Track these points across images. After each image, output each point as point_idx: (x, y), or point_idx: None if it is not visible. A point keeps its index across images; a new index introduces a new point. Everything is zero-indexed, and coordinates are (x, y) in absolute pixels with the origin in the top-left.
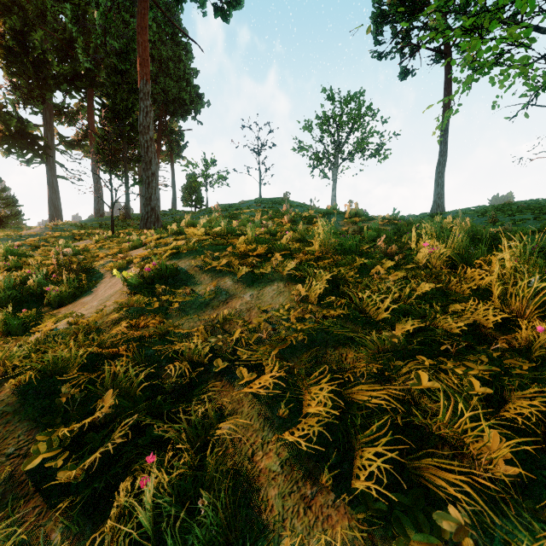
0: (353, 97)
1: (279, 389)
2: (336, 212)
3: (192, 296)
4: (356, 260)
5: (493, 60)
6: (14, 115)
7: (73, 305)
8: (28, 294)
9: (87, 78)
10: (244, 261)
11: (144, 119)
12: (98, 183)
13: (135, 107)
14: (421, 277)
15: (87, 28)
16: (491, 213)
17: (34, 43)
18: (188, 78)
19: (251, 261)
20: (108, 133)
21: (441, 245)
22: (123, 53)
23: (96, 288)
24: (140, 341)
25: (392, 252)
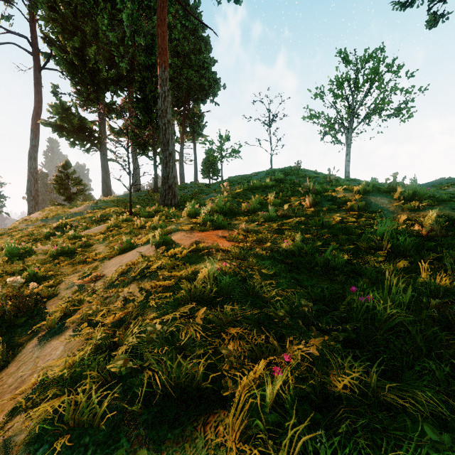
0: (372, 55)
1: None
2: (375, 190)
3: None
4: None
5: None
6: (75, 115)
7: None
8: None
9: (128, 78)
10: None
11: (162, 104)
12: (136, 163)
13: None
14: None
15: None
16: None
17: (89, 56)
18: (206, 66)
19: None
20: (140, 121)
21: None
22: (149, 49)
23: None
24: None
25: None
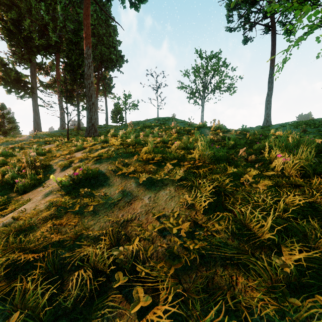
0: (214, 55)
1: (173, 321)
2: (205, 127)
3: (105, 196)
4: (227, 167)
5: (319, 22)
6: (13, 69)
7: (32, 193)
8: (6, 183)
9: (55, 47)
10: (145, 166)
11: (87, 70)
12: (62, 109)
13: (83, 63)
14: (284, 187)
15: (55, 17)
16: (303, 126)
17: (24, 27)
18: (114, 46)
19: (150, 168)
20: (67, 79)
21: (292, 156)
22: (75, 31)
23: (48, 180)
24: (59, 241)
25: (251, 159)
